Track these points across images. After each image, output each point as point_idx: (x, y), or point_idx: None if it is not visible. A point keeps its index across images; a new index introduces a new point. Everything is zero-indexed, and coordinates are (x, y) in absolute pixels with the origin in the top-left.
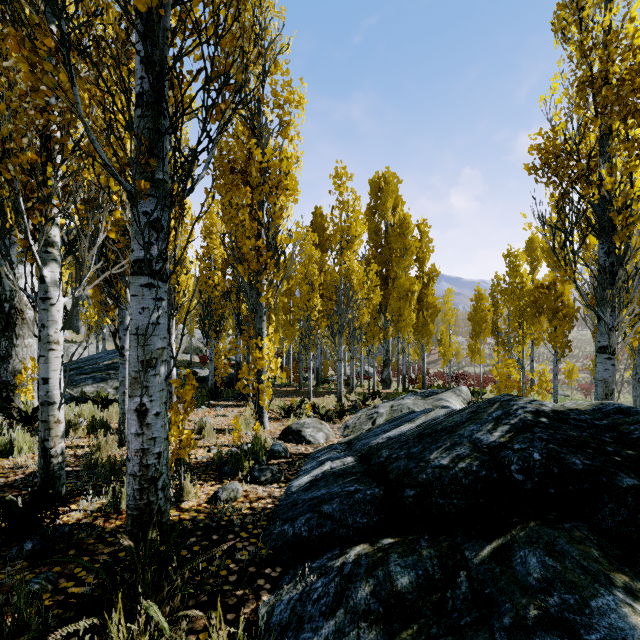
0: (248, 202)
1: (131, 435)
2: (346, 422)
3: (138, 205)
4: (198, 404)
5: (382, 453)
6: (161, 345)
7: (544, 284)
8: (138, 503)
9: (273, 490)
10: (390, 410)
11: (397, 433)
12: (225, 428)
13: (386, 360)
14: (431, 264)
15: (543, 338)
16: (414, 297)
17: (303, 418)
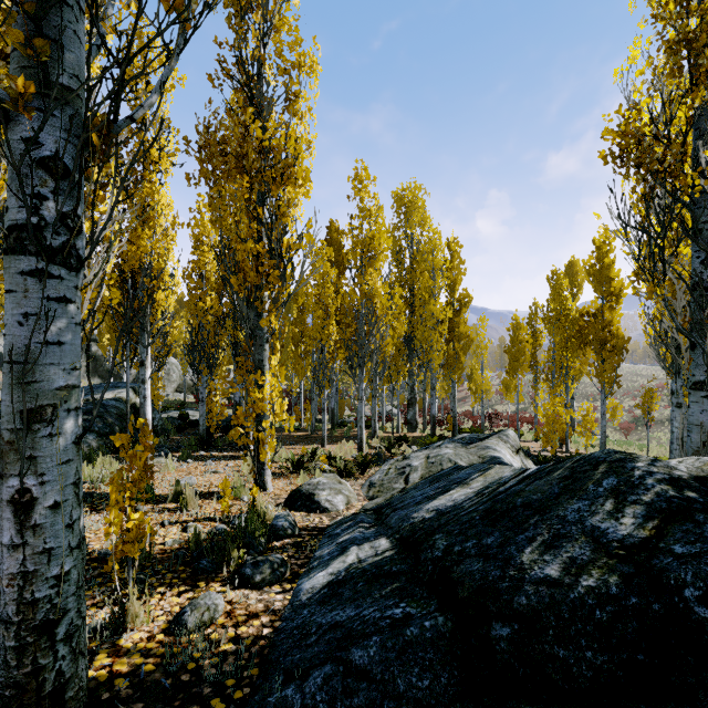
0: (244, 195)
1: (2, 547)
2: (370, 478)
3: (16, 126)
4: (183, 457)
5: (435, 541)
6: (65, 382)
7: (589, 312)
8: (13, 674)
9: (273, 598)
10: (426, 463)
11: (449, 503)
12: (213, 491)
13: (411, 398)
14: (463, 288)
15: (589, 373)
16: (445, 326)
17: (316, 474)
